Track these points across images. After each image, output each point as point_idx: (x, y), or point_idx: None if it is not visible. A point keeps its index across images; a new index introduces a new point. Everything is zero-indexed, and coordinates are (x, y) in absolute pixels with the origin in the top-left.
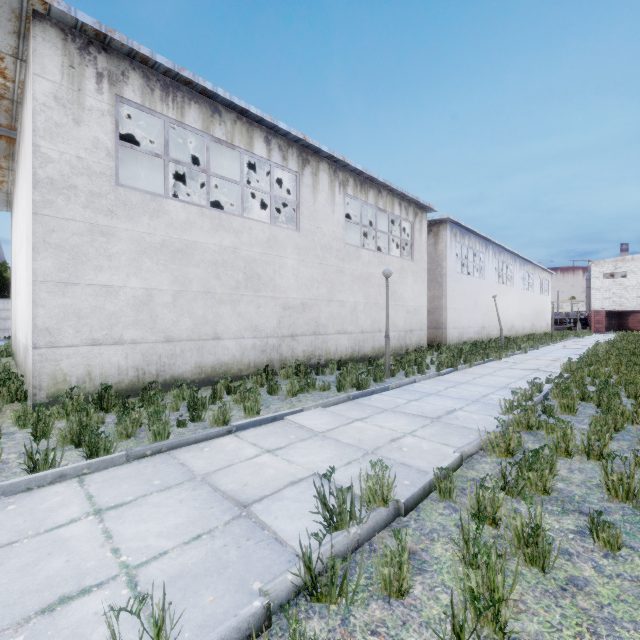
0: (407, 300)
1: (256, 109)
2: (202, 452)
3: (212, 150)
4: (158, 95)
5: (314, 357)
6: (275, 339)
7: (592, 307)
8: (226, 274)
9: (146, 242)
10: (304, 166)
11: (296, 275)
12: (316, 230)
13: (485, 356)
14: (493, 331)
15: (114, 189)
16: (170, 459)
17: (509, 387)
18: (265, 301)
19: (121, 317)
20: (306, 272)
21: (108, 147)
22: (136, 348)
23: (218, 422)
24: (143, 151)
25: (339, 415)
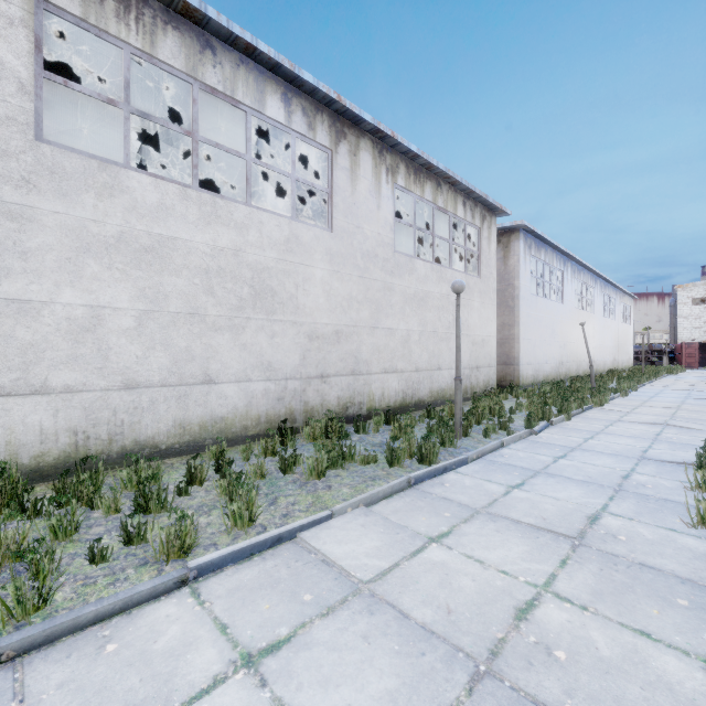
0: (473, 328)
1: (268, 47)
2: (94, 662)
3: (214, 124)
4: (111, 8)
5: (352, 405)
6: (297, 381)
7: (679, 338)
8: (223, 287)
9: (90, 234)
10: (339, 141)
11: (327, 292)
12: (355, 231)
13: (579, 402)
14: (572, 367)
15: (32, 146)
16: (2, 697)
17: (651, 458)
18: (283, 328)
19: (45, 351)
20: (341, 288)
21: (21, 78)
22: (73, 399)
23: (169, 551)
24: (86, 92)
25: (397, 527)
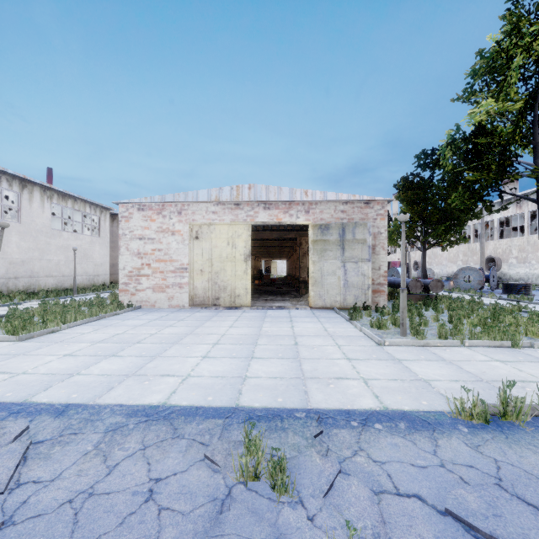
0: (96, 259)
1: None
2: None
3: None
4: None
5: (30, 289)
6: (4, 279)
7: None
8: None
9: None
10: (24, 189)
11: (18, 246)
12: (32, 222)
13: None
14: None
15: None
16: None
17: None
18: None
19: None
20: (25, 244)
21: None
22: None
23: None
24: None
25: None
